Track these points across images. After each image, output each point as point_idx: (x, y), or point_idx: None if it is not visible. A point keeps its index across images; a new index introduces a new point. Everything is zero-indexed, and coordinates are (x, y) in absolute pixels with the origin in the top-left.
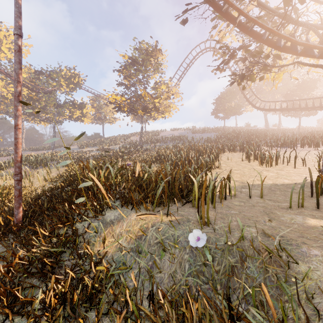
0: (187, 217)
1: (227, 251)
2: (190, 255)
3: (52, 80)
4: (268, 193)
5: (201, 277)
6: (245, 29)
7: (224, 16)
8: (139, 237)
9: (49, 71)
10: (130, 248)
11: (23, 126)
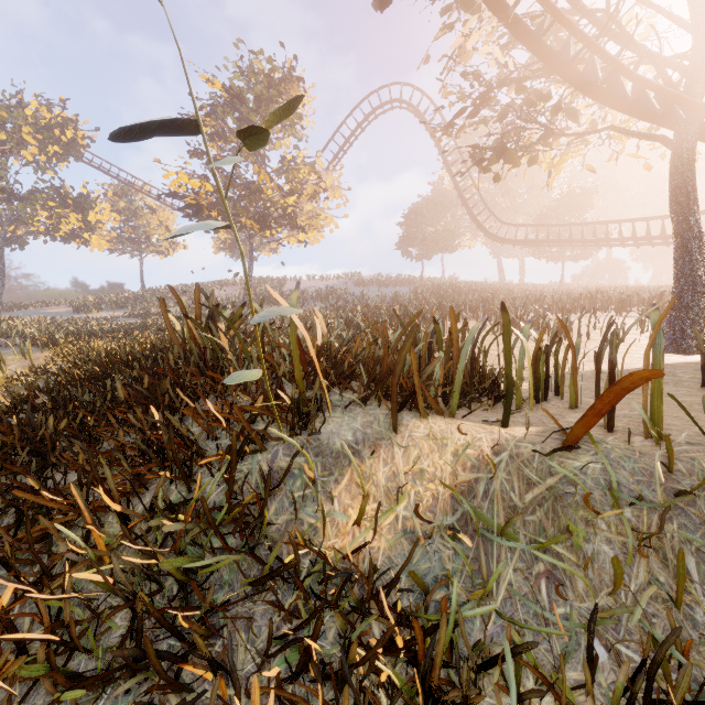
0: (551, 426)
1: None
2: (681, 524)
3: None
4: None
5: None
6: (525, 35)
7: None
8: (465, 490)
9: None
10: (443, 526)
11: None
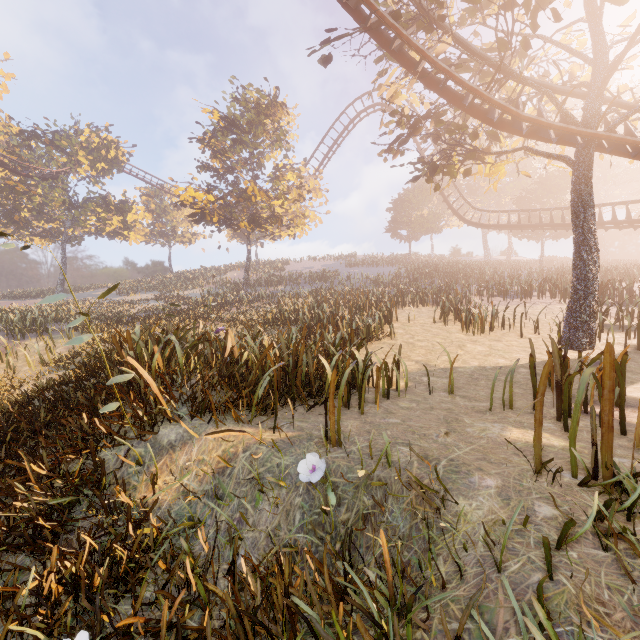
0: (311, 432)
1: (364, 488)
2: (304, 498)
3: (59, 152)
4: (466, 384)
5: (319, 534)
6: (433, 84)
7: (396, 59)
8: (220, 472)
9: (51, 132)
10: (203, 491)
11: None
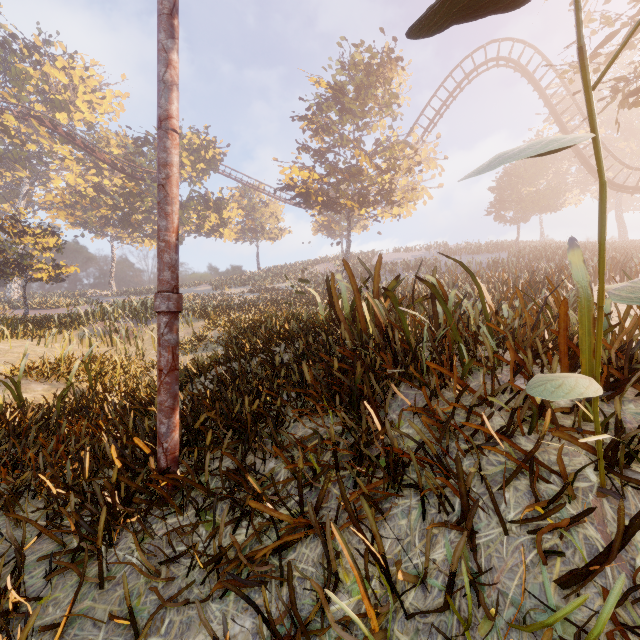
0: None
1: None
2: None
3: None
4: None
5: None
6: None
7: None
8: None
9: None
10: None
11: (113, 249)
